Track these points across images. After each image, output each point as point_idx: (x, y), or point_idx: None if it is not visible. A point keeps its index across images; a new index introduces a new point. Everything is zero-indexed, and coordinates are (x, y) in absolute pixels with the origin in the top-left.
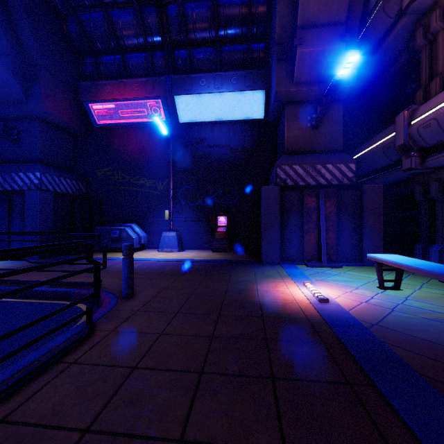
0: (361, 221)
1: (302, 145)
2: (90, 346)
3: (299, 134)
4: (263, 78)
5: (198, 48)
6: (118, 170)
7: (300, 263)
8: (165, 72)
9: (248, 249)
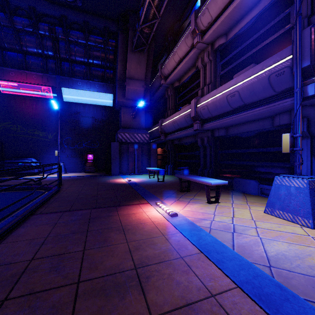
0: (150, 157)
1: (129, 125)
2: (63, 191)
3: (128, 120)
4: (112, 88)
5: (76, 64)
6: (18, 124)
7: (127, 174)
8: (55, 72)
9: (104, 171)
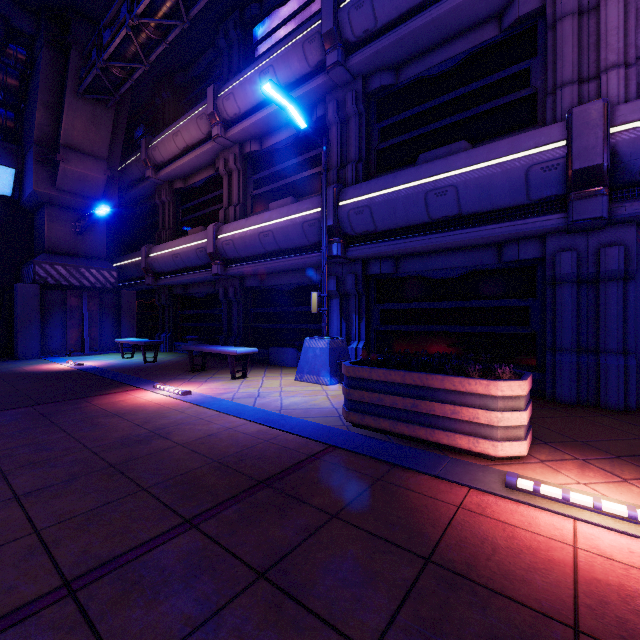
0: (120, 318)
1: (65, 247)
2: None
3: (62, 236)
4: (13, 155)
5: None
6: None
7: (64, 355)
8: None
9: None
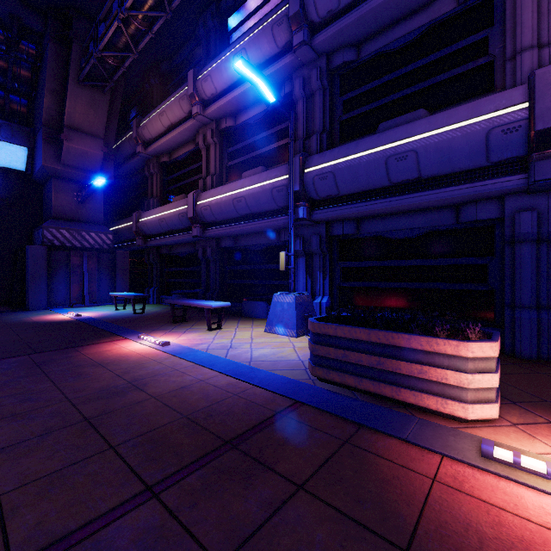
0: (115, 275)
1: (69, 214)
2: None
3: (66, 204)
4: (26, 136)
5: None
6: None
7: (67, 307)
8: None
9: (4, 304)
